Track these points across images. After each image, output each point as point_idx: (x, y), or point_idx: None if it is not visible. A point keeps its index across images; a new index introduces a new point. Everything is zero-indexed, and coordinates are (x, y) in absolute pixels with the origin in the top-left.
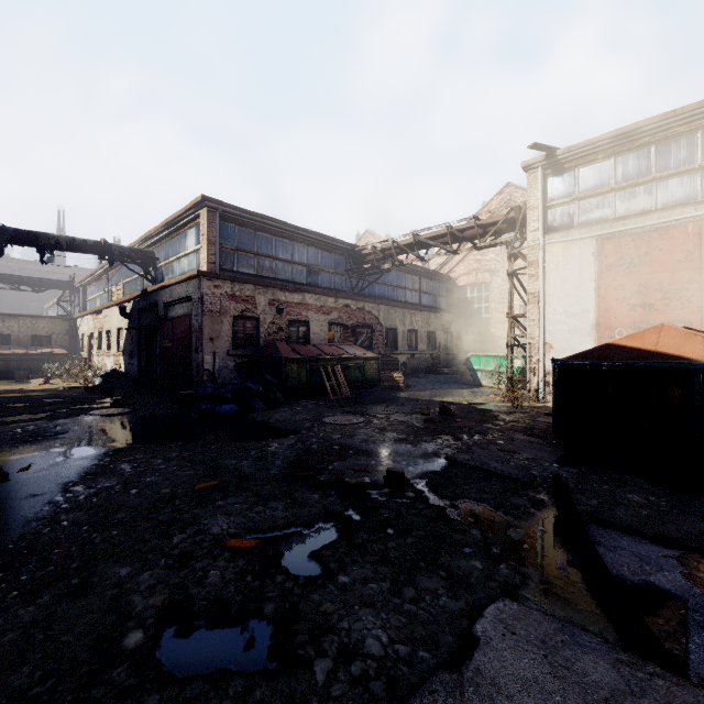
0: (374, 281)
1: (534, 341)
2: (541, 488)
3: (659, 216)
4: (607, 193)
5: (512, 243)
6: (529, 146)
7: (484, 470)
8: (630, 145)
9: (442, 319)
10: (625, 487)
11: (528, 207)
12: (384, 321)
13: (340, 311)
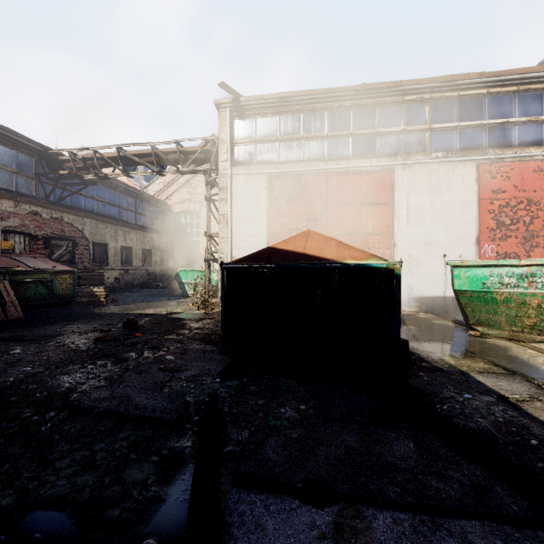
0: (76, 191)
1: (224, 255)
2: (189, 426)
3: (305, 165)
4: (275, 141)
5: (208, 172)
6: (219, 84)
7: (118, 413)
8: (289, 109)
9: (159, 239)
10: (279, 397)
11: (220, 140)
12: (91, 235)
13: (24, 218)
